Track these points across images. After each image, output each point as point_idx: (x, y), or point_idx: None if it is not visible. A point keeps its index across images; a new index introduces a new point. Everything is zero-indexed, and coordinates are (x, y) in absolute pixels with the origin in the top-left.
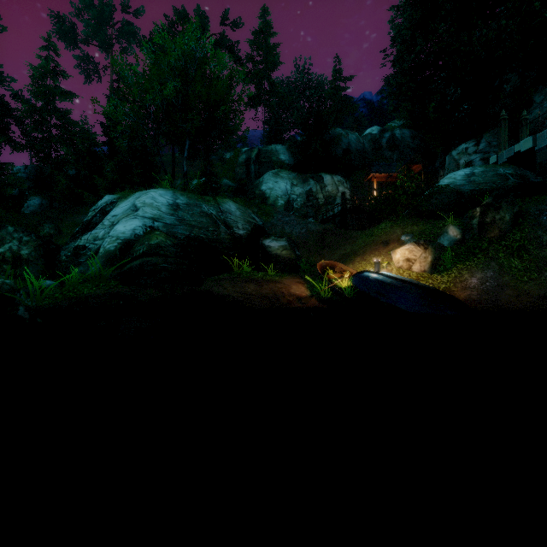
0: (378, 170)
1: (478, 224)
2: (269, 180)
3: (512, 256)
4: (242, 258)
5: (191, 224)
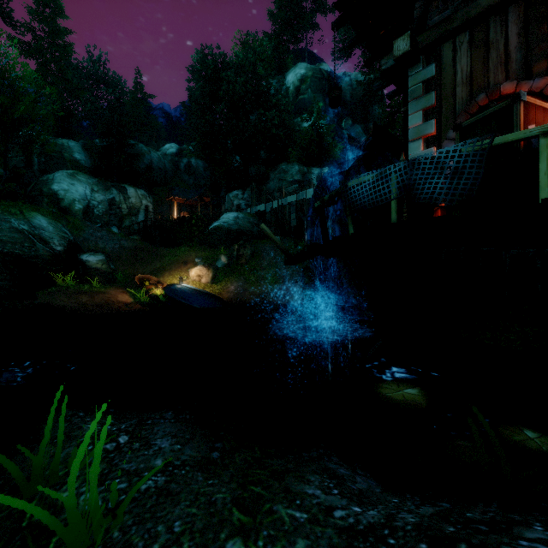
0: (178, 194)
1: (236, 255)
2: (63, 181)
3: (251, 274)
4: (63, 272)
5: (1, 239)
